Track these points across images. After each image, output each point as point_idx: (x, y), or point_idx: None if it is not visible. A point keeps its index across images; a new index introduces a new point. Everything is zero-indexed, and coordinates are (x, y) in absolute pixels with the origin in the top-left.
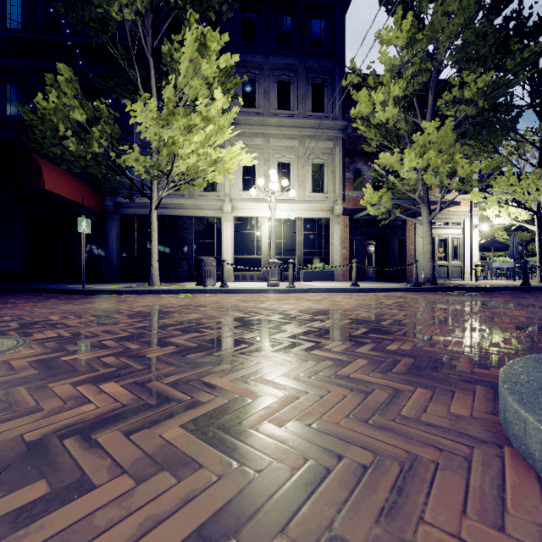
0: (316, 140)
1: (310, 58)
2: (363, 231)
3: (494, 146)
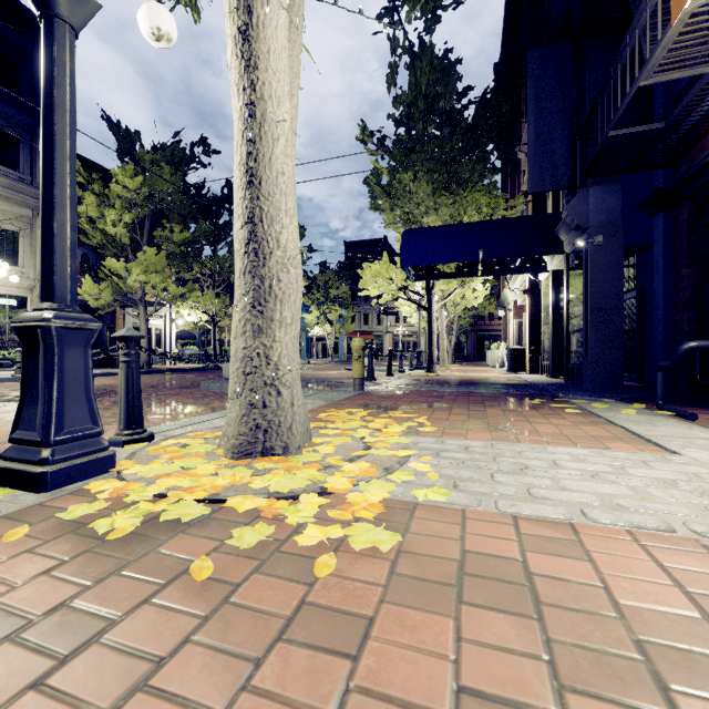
0: (9, 202)
1: None
2: None
3: (189, 266)
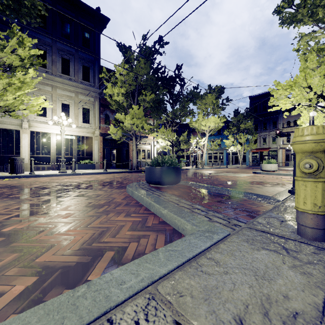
0: (85, 95)
1: (81, 52)
2: (110, 144)
3: (159, 116)
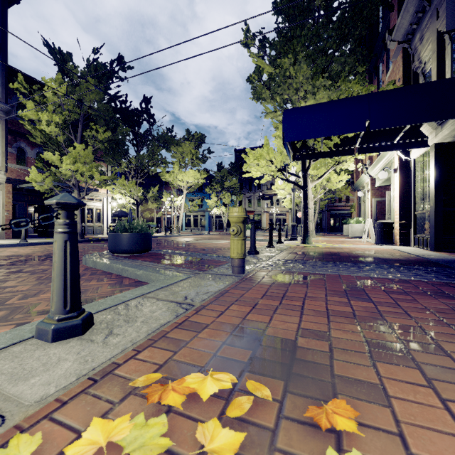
0: None
1: None
2: (27, 198)
3: (117, 162)
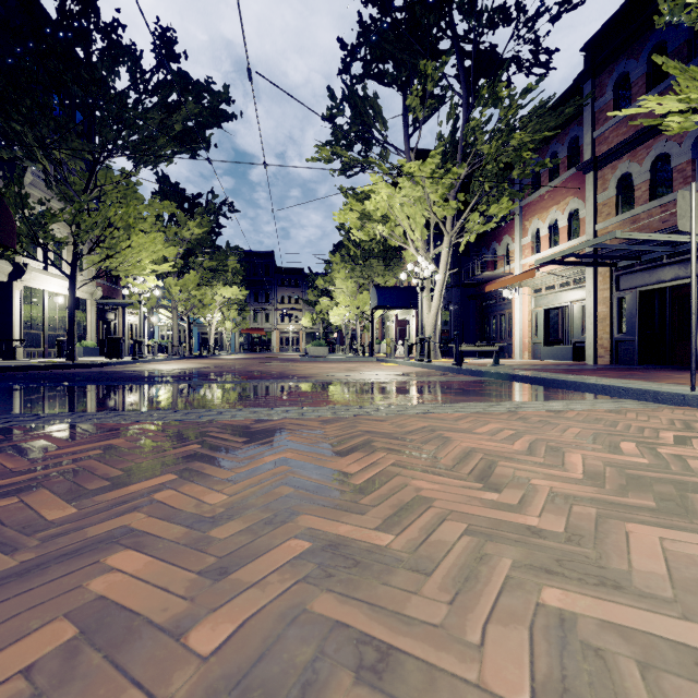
0: None
1: None
2: (97, 313)
3: None
